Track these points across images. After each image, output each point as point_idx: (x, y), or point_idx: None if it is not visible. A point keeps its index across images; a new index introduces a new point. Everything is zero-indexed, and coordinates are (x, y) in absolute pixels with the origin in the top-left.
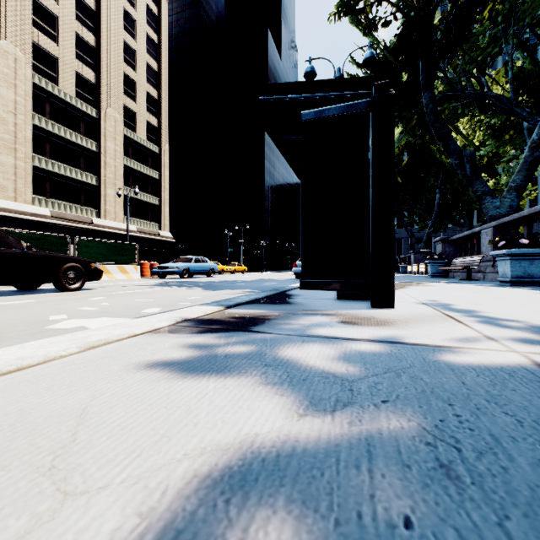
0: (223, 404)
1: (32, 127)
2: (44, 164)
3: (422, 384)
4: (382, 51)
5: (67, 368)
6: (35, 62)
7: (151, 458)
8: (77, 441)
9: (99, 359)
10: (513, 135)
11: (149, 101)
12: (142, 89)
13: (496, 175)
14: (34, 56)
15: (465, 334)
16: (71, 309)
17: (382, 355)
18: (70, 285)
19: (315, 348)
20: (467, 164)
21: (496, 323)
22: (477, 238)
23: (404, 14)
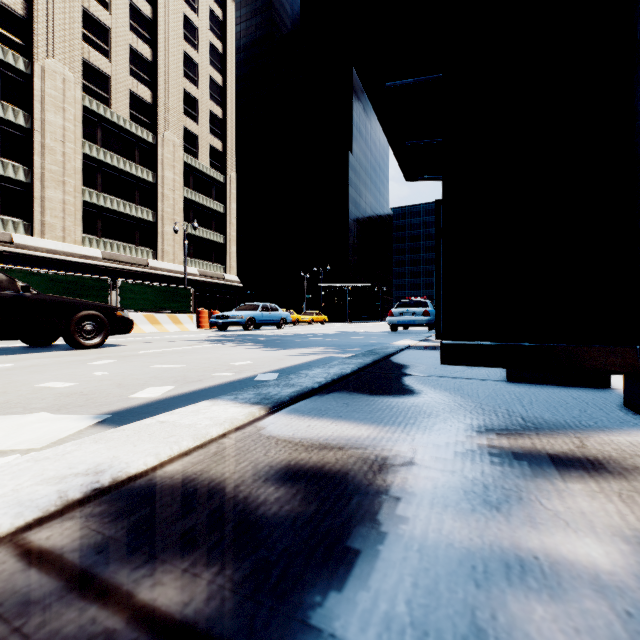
0: None
1: (82, 157)
2: (95, 199)
3: None
4: None
5: None
6: (85, 82)
7: None
8: None
9: None
10: None
11: (213, 122)
12: (204, 108)
13: None
14: (84, 75)
15: None
16: (32, 384)
17: None
18: (86, 340)
19: None
20: None
21: None
22: None
23: None
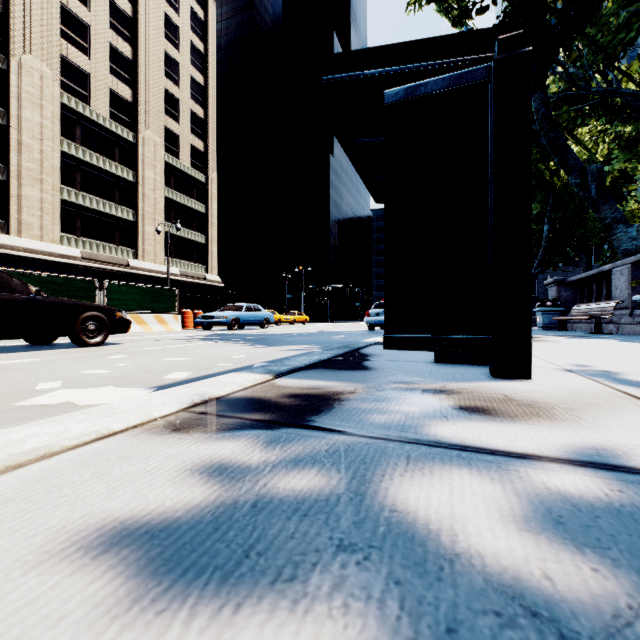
0: None
1: (60, 155)
2: (74, 198)
3: None
4: None
5: None
6: (63, 79)
7: None
8: None
9: None
10: None
11: (194, 122)
12: (185, 108)
13: (622, 201)
14: (62, 72)
15: None
16: (75, 372)
17: (597, 511)
18: (90, 339)
19: (438, 479)
20: (593, 184)
21: None
22: (605, 279)
23: None
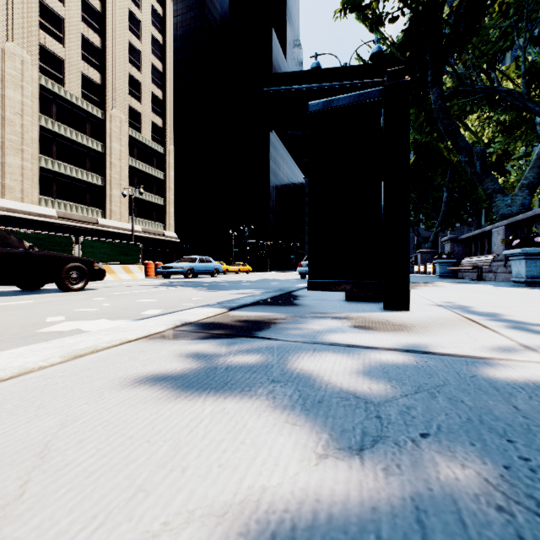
0: (220, 437)
1: (39, 129)
2: (50, 165)
3: (465, 409)
4: (389, 46)
5: (43, 383)
6: (41, 64)
7: (117, 530)
8: (24, 497)
9: (83, 371)
10: (524, 131)
11: (154, 102)
12: (147, 90)
13: (505, 174)
14: (40, 57)
15: (496, 342)
16: (70, 310)
17: (408, 368)
18: (73, 285)
19: (329, 358)
20: (477, 162)
21: (527, 328)
22: (487, 237)
23: (412, 8)
